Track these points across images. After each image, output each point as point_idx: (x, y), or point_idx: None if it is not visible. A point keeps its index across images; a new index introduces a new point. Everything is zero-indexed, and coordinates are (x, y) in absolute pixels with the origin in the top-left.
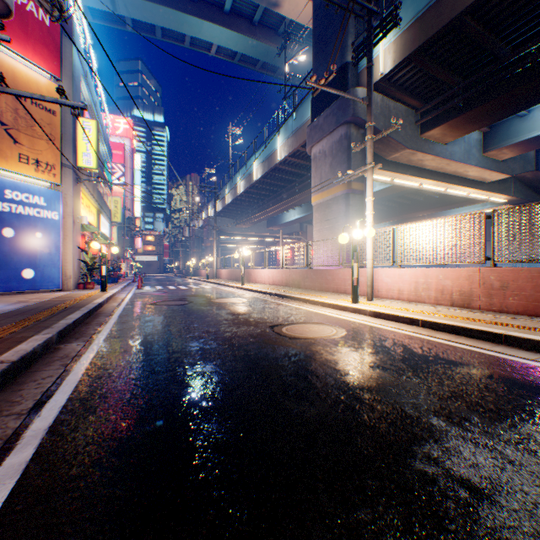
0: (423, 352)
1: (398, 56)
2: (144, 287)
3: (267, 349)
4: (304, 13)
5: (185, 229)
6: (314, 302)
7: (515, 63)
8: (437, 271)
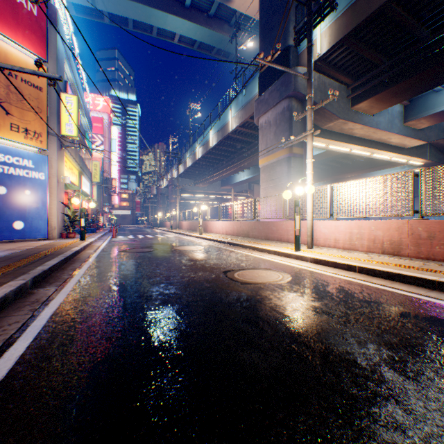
0: (364, 297)
1: (333, 39)
2: (118, 236)
3: (221, 294)
4: (252, 6)
5: (153, 188)
6: (261, 250)
7: (435, 44)
8: (369, 223)
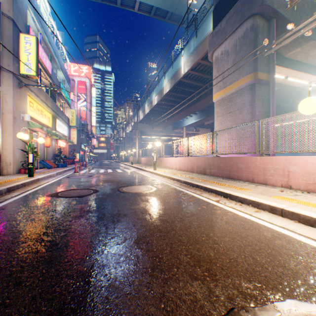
0: None
1: None
2: (82, 170)
3: None
4: None
5: (120, 131)
6: (239, 199)
7: None
8: None
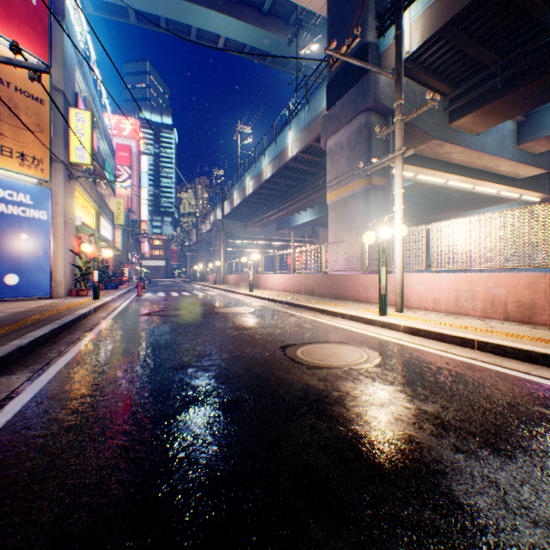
0: (504, 395)
1: (427, 31)
2: (145, 293)
3: (278, 388)
4: None
5: (192, 232)
6: (332, 313)
7: None
8: (485, 277)
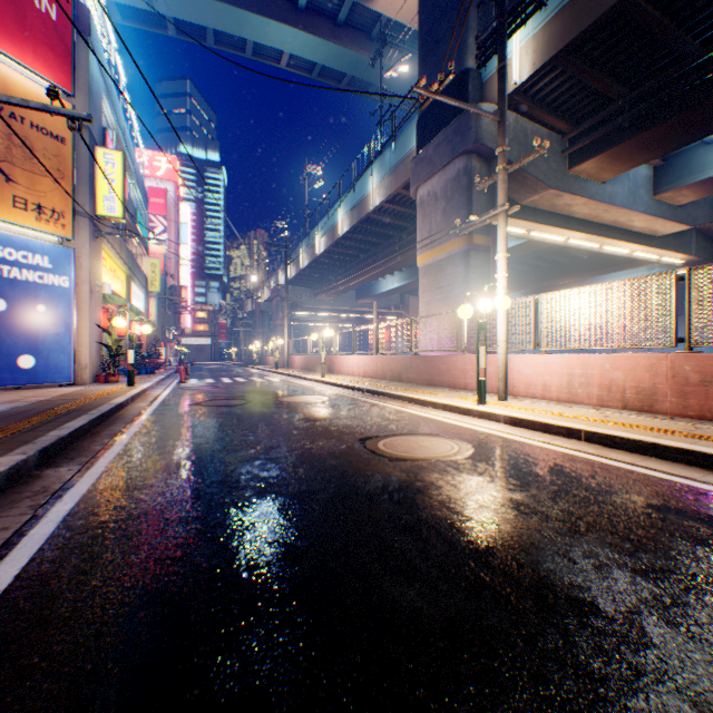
0: (599, 484)
1: (540, 58)
2: (190, 379)
3: (356, 479)
4: (406, 8)
5: (246, 301)
6: (422, 402)
7: (707, 65)
8: (602, 358)
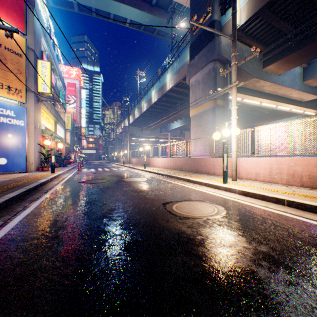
0: (311, 239)
1: (250, 12)
2: (83, 169)
3: (161, 233)
4: None
5: (111, 133)
6: (193, 181)
7: None
8: (288, 159)
